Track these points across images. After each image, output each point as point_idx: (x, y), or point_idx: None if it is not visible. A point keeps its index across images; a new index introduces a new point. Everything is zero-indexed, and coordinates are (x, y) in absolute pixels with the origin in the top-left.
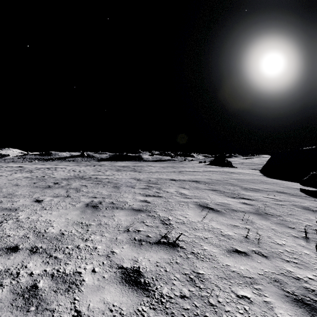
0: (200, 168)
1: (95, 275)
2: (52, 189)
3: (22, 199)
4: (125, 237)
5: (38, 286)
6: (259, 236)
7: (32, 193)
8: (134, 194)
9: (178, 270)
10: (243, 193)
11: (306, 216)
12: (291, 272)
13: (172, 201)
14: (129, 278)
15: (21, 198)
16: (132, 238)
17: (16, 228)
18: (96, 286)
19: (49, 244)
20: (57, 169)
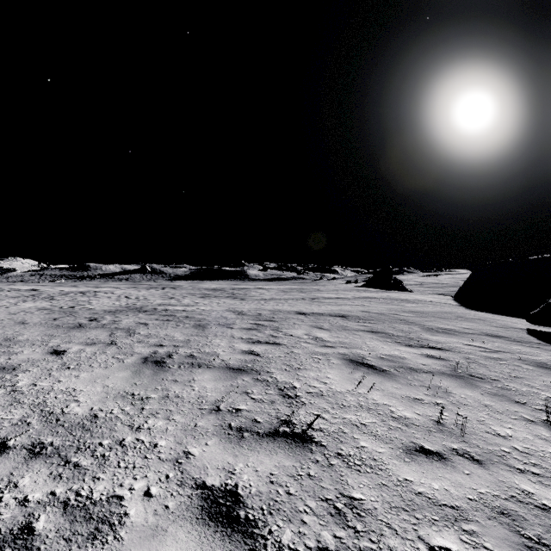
0: (348, 293)
1: (151, 502)
2: (84, 330)
3: (27, 350)
4: (211, 423)
5: (34, 528)
6: (462, 419)
7: (49, 338)
8: (232, 340)
9: (312, 491)
10: (427, 337)
11: (544, 381)
12: (530, 495)
13: (300, 353)
14: (216, 508)
15: (27, 347)
16: (226, 425)
17: (9, 404)
18: (150, 527)
19: (66, 438)
20: (98, 294)
